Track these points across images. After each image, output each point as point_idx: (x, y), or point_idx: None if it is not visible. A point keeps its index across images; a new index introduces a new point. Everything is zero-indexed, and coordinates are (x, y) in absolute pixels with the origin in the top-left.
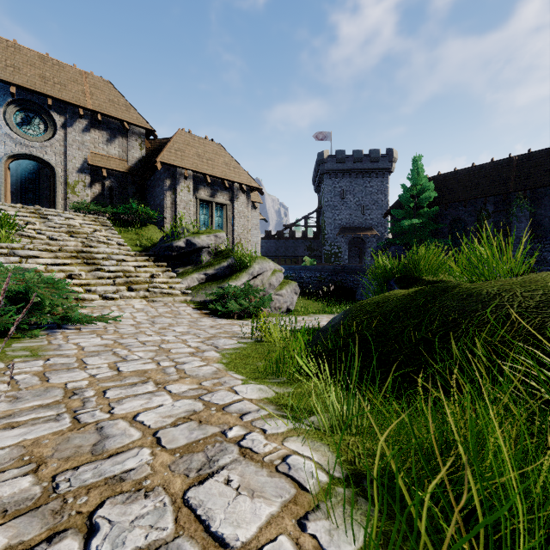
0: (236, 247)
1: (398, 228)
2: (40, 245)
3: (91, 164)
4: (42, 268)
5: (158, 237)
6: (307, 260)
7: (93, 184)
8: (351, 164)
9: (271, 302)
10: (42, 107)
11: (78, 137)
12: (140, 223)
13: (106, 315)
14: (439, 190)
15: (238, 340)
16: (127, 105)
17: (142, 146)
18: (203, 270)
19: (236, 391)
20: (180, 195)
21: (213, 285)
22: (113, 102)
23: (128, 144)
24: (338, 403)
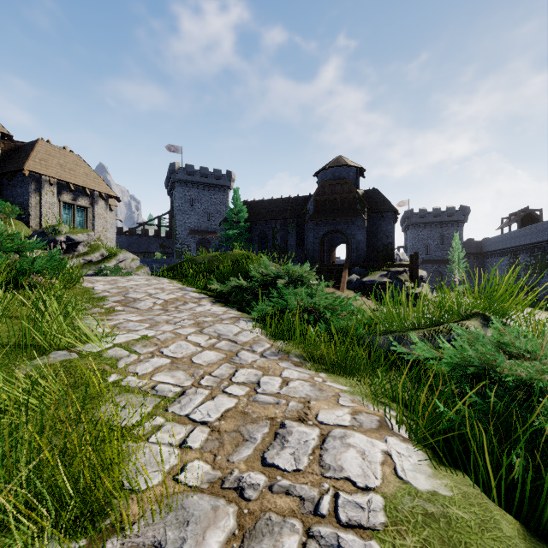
0: (96, 242)
1: (226, 235)
2: None
3: None
4: None
5: (26, 231)
6: (158, 255)
7: None
8: (199, 178)
9: None
10: None
11: None
12: (5, 218)
13: None
14: (253, 211)
15: None
16: None
17: None
18: (81, 257)
19: None
20: (45, 197)
21: (92, 266)
22: None
23: None
24: None
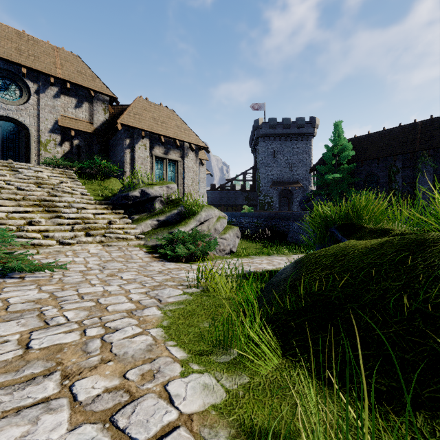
0: (186, 197)
1: (322, 181)
2: (7, 194)
3: (61, 125)
4: (3, 215)
5: (118, 188)
6: (246, 208)
7: (63, 142)
8: (281, 129)
9: (216, 245)
10: (18, 76)
11: (50, 102)
12: (103, 176)
13: (59, 261)
14: (355, 150)
15: (183, 290)
16: (93, 76)
17: (106, 111)
18: (156, 217)
19: (171, 395)
20: (138, 152)
21: (164, 231)
22: (81, 73)
23: (94, 109)
24: (314, 409)
